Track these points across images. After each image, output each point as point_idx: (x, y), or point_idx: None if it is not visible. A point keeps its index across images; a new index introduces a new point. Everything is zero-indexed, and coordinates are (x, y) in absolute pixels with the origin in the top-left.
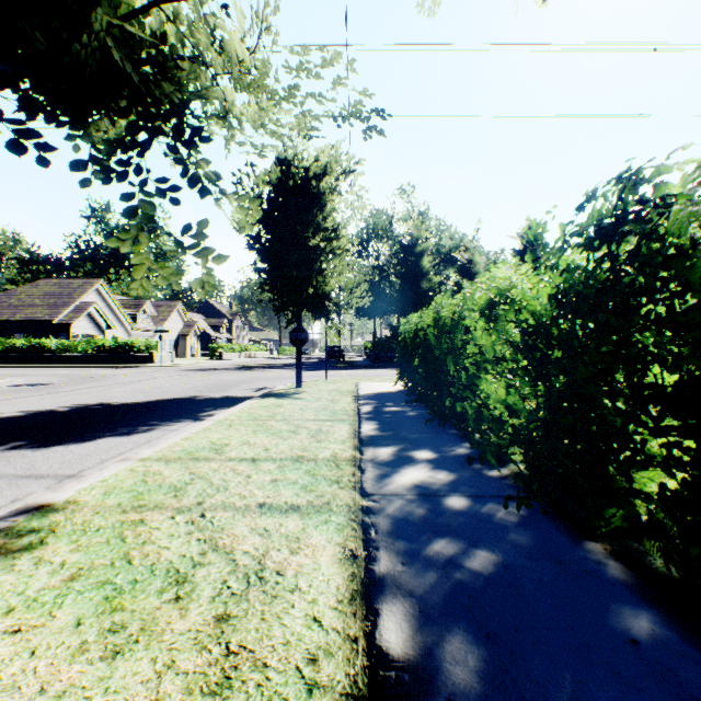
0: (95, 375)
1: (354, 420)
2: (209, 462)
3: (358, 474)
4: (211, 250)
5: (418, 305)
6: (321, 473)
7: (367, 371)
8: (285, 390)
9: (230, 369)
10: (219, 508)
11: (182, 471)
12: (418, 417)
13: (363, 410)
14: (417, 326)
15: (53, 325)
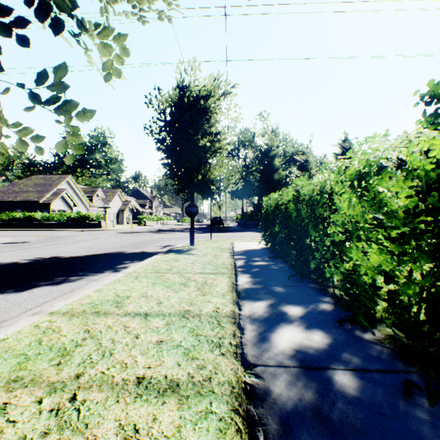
0: (61, 236)
1: (231, 273)
2: (107, 317)
3: (238, 335)
4: (72, 102)
5: (272, 190)
6: (204, 333)
7: (238, 234)
8: (182, 247)
9: (149, 232)
10: (94, 386)
11: (79, 328)
12: (281, 271)
13: (238, 264)
14: (278, 202)
15: (39, 204)
